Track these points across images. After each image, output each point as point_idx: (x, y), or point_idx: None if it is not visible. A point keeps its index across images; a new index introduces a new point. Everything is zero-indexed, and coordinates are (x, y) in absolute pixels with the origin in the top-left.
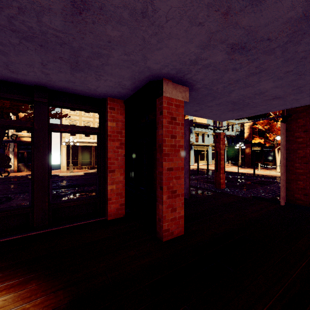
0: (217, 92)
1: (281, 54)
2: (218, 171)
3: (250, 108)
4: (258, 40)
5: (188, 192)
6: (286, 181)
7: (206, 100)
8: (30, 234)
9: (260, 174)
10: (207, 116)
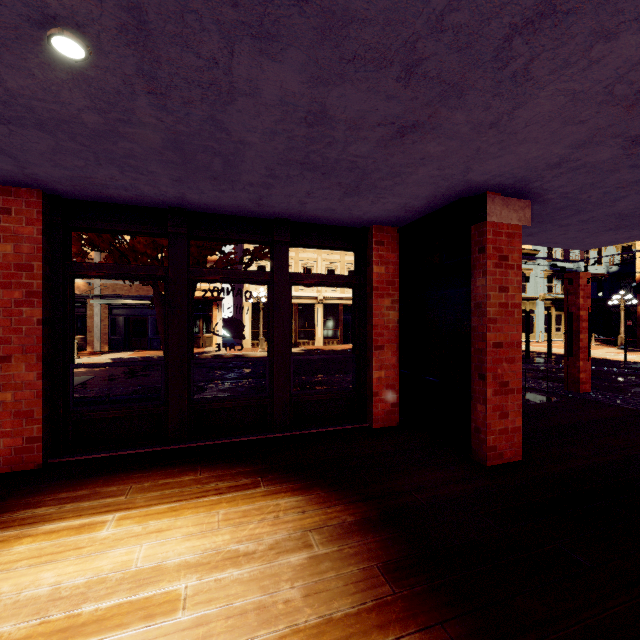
0: (586, 202)
1: None
2: (574, 355)
3: None
4: None
5: None
6: None
7: (558, 215)
8: (270, 436)
9: None
10: (552, 243)
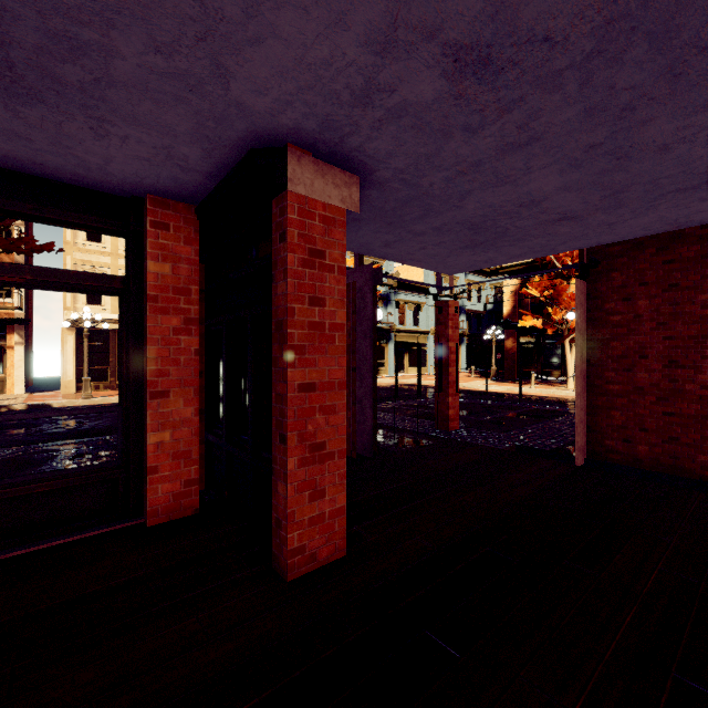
0: (431, 195)
1: (577, 93)
2: (444, 391)
3: (510, 243)
4: (522, 39)
5: (371, 441)
6: (586, 411)
7: (407, 215)
8: None
9: (534, 395)
10: (416, 261)
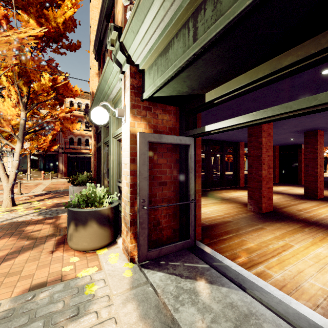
0: None
1: None
2: None
3: None
4: None
5: None
6: None
7: None
8: None
9: None
10: None
